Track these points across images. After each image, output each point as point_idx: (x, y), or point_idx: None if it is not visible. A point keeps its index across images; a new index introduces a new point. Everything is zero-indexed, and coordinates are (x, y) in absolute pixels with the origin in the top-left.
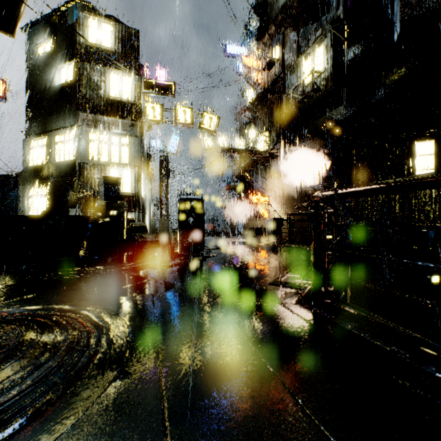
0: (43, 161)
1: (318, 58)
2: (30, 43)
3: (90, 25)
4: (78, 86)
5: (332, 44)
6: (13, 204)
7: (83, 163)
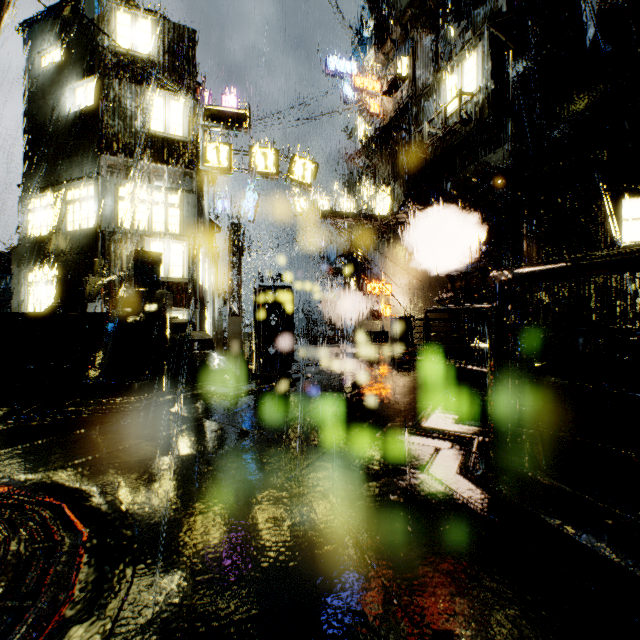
0: (48, 230)
1: (469, 72)
2: (30, 50)
3: (120, 20)
4: (101, 114)
5: (490, 50)
6: (9, 296)
7: (108, 233)
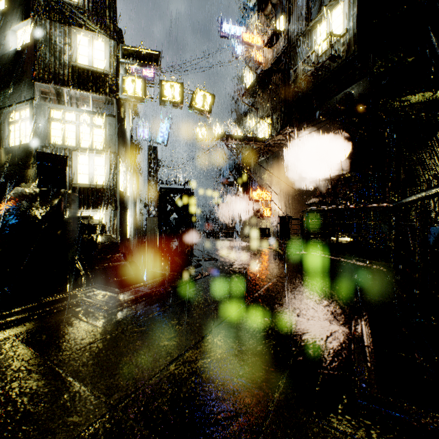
0: None
1: (336, 19)
2: None
3: None
4: (35, 48)
5: None
6: None
7: (41, 147)
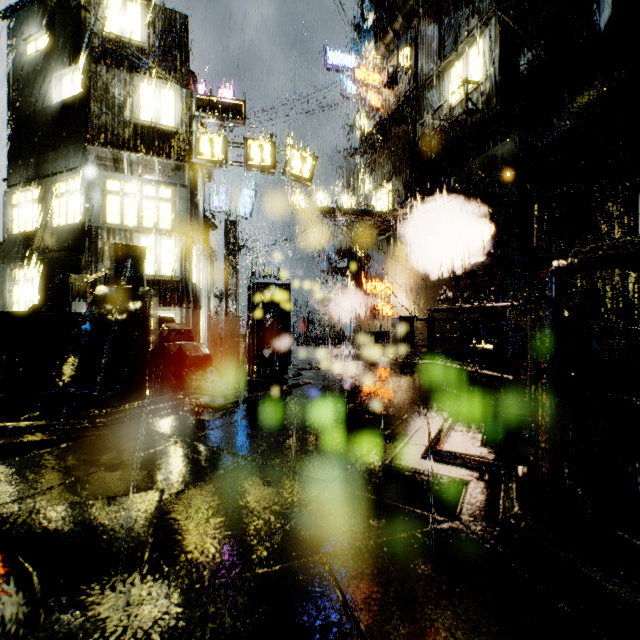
0: (33, 225)
1: (475, 60)
2: (14, 38)
3: (108, 4)
4: (88, 103)
5: (498, 36)
6: None
7: (95, 228)
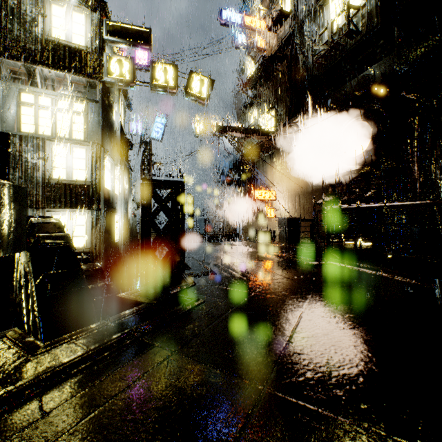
0: None
1: None
2: None
3: None
4: None
5: None
6: None
7: None
